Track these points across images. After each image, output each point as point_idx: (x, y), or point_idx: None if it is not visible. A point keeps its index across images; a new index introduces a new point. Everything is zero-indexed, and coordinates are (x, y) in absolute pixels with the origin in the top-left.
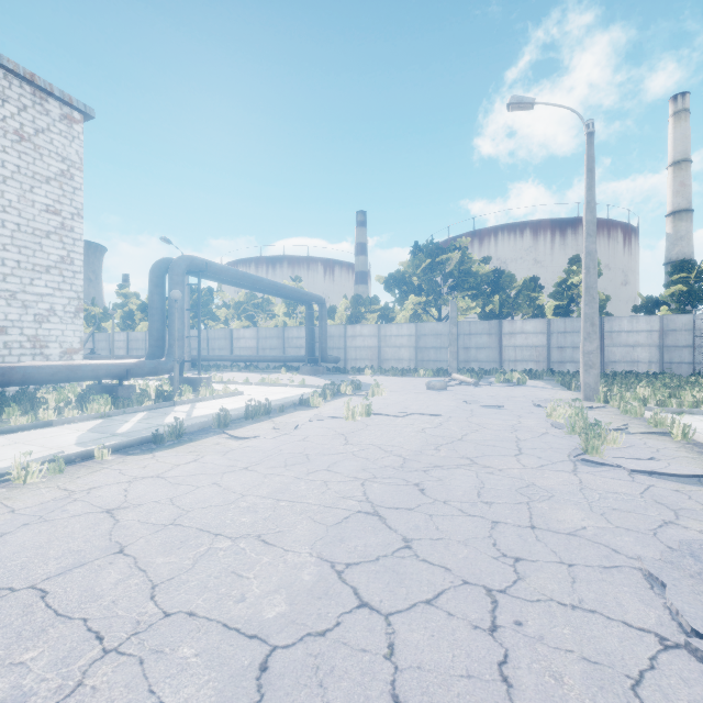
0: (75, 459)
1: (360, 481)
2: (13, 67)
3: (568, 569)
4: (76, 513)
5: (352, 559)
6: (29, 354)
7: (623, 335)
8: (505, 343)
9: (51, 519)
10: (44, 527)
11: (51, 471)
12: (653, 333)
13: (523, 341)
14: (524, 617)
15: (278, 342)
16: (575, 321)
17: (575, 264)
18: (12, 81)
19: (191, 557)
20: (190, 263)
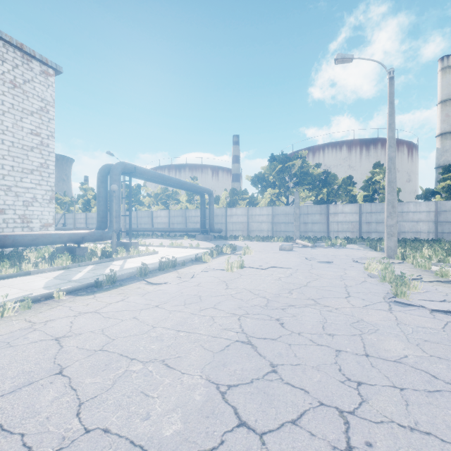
0: (40, 299)
1: (237, 317)
2: (9, 39)
3: (400, 393)
4: (33, 340)
5: (232, 381)
6: (19, 226)
7: (410, 214)
8: (331, 219)
9: (14, 344)
10: (8, 352)
11: (22, 308)
12: (430, 213)
13: (343, 218)
14: (373, 439)
15: (182, 219)
16: (377, 205)
17: (377, 167)
18: (8, 49)
19: (111, 378)
20: (124, 167)
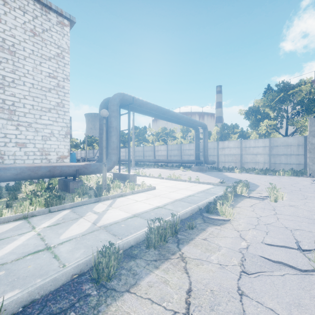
0: None
1: None
2: None
3: None
4: None
5: None
6: (39, 158)
7: None
8: None
9: None
10: None
11: None
12: None
13: None
14: None
15: (178, 152)
16: None
17: None
18: (29, 1)
19: None
20: (122, 97)
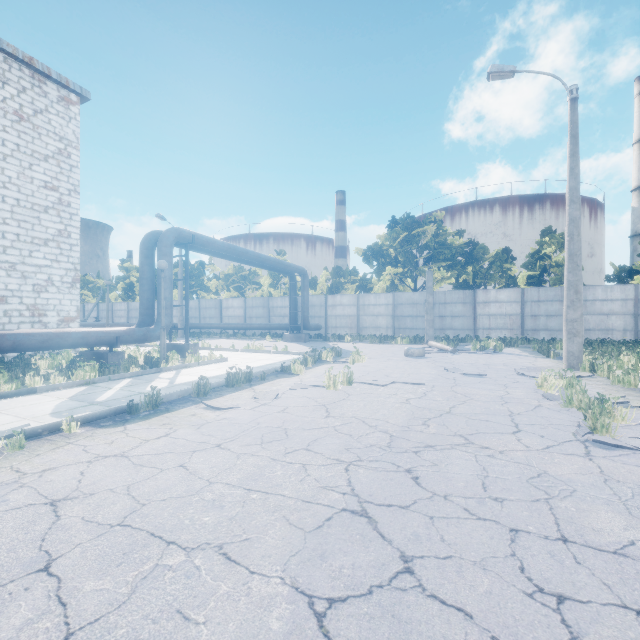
0: (41, 432)
1: (344, 465)
2: (13, 51)
3: (639, 620)
4: (15, 505)
5: (336, 591)
6: (28, 322)
7: (597, 304)
8: (480, 311)
9: None
10: None
11: (10, 448)
12: (627, 301)
13: (497, 309)
14: None
15: (263, 311)
16: (548, 290)
17: (547, 235)
18: (12, 65)
19: (130, 581)
20: (178, 235)
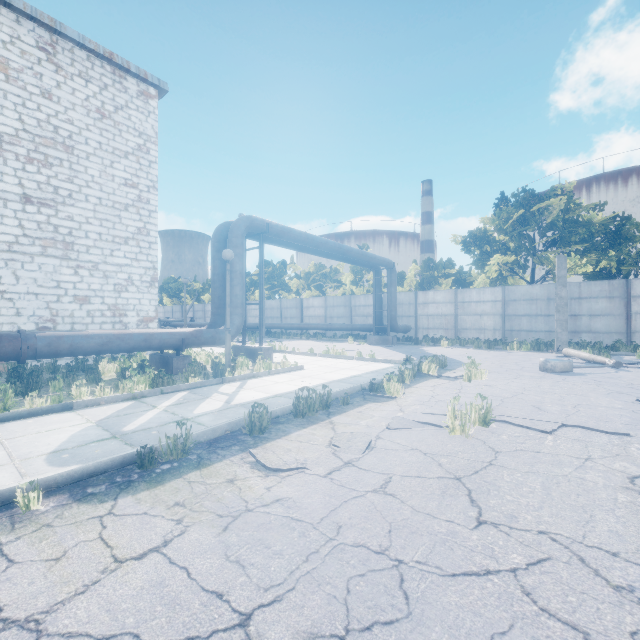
0: None
1: None
2: (94, 47)
3: None
4: None
5: None
6: (109, 322)
7: None
8: (636, 308)
9: None
10: None
11: None
12: None
13: None
14: None
15: (345, 310)
16: None
17: None
18: (95, 62)
19: None
20: (250, 223)
